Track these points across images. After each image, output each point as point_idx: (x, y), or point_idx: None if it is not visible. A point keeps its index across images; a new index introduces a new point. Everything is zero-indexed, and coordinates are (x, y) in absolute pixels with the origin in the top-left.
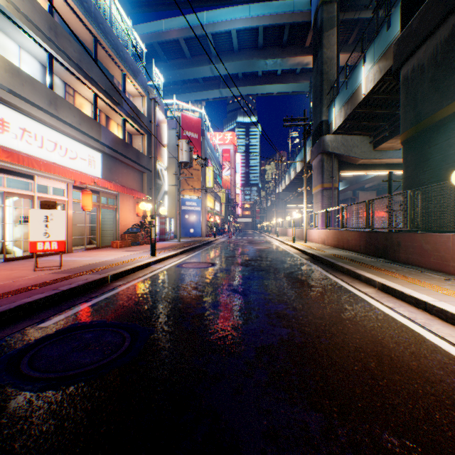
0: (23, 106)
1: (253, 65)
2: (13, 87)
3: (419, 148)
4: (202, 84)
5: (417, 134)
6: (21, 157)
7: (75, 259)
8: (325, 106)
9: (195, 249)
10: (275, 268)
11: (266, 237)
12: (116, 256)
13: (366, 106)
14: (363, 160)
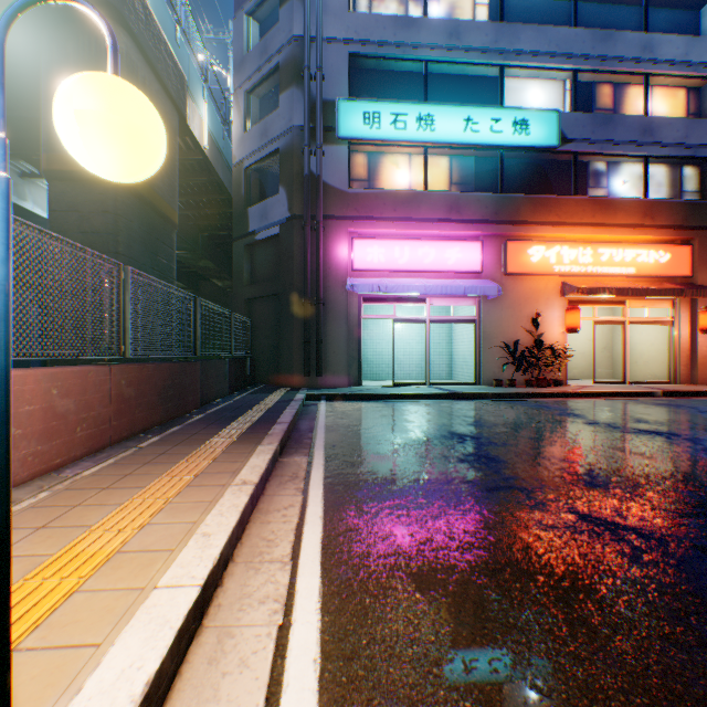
0: None
1: None
2: None
3: None
4: None
5: None
6: None
7: None
8: None
9: None
10: None
11: None
12: None
13: None
14: None
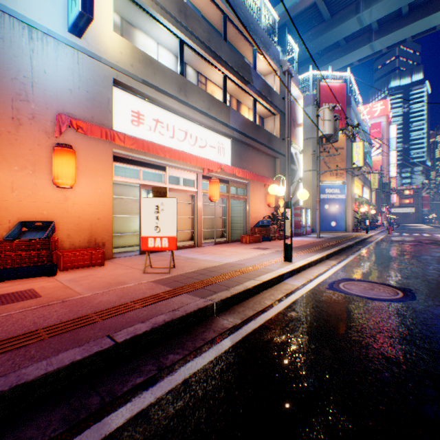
0: (154, 96)
1: None
2: (146, 77)
3: None
4: (344, 47)
5: None
6: (145, 144)
7: (196, 257)
8: None
9: (345, 250)
10: None
11: None
12: (240, 256)
13: None
14: None
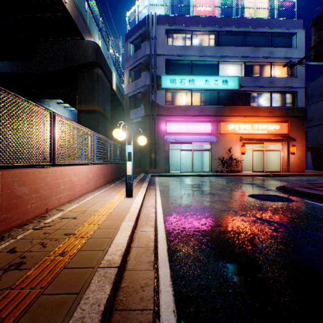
0: None
1: None
2: None
3: None
4: None
5: None
6: None
7: None
8: None
9: None
10: None
11: None
12: None
13: None
14: None
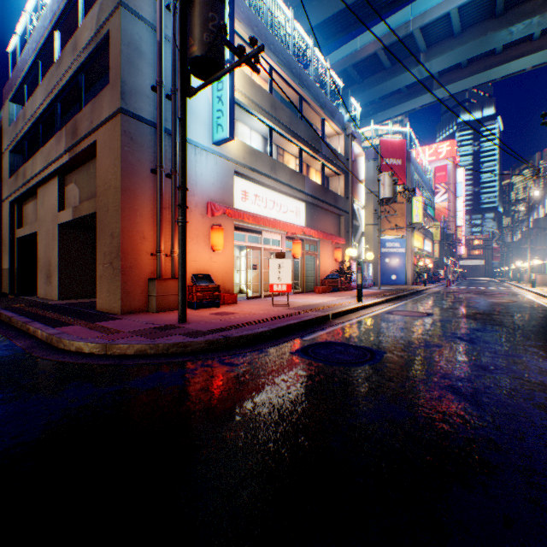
0: (256, 178)
1: (485, 43)
2: (251, 164)
3: None
4: (406, 93)
5: None
6: (259, 219)
7: (292, 301)
8: None
9: (401, 298)
10: (518, 324)
11: (511, 287)
12: (323, 300)
13: None
14: None
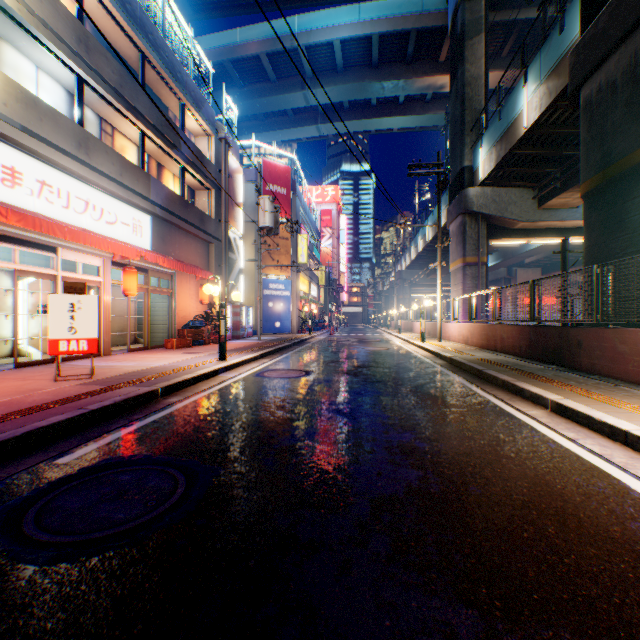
0: (41, 150)
1: (364, 90)
2: (28, 122)
3: (609, 203)
4: (293, 119)
5: (606, 184)
6: (38, 221)
7: (113, 365)
8: (468, 146)
9: (283, 350)
10: (397, 378)
11: (383, 333)
12: (171, 360)
13: (528, 145)
14: (524, 223)
